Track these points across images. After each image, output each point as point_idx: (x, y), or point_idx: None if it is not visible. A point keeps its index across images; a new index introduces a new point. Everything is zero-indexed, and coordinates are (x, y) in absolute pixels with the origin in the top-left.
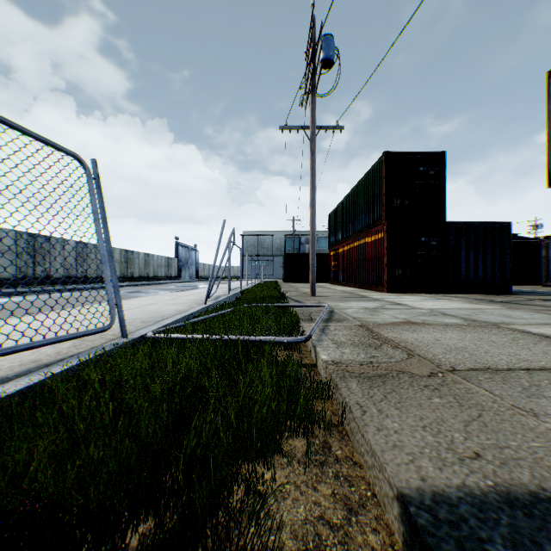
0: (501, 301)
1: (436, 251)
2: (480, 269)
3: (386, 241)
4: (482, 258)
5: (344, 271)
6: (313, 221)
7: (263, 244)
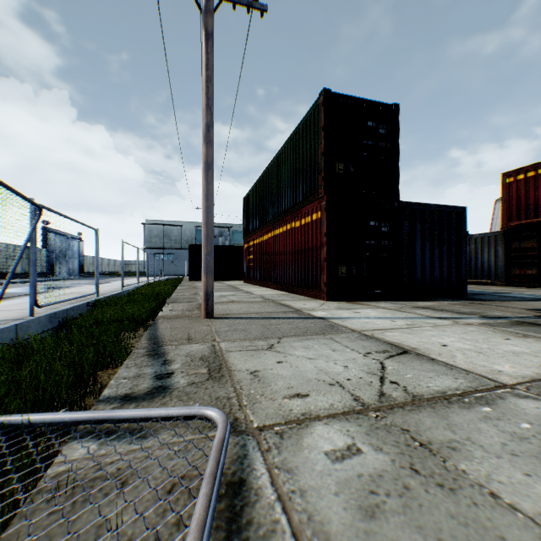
0: (529, 322)
1: (387, 241)
2: (437, 265)
3: (327, 223)
4: (438, 252)
5: (262, 267)
6: (210, 171)
7: (171, 236)
